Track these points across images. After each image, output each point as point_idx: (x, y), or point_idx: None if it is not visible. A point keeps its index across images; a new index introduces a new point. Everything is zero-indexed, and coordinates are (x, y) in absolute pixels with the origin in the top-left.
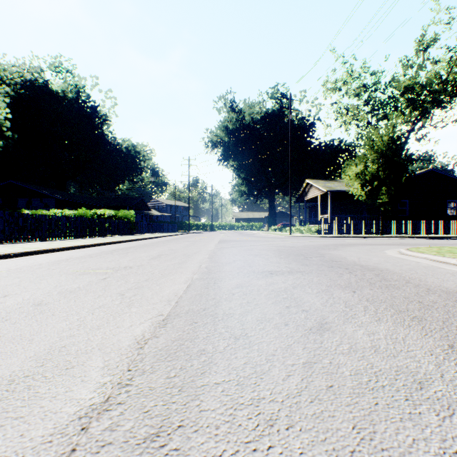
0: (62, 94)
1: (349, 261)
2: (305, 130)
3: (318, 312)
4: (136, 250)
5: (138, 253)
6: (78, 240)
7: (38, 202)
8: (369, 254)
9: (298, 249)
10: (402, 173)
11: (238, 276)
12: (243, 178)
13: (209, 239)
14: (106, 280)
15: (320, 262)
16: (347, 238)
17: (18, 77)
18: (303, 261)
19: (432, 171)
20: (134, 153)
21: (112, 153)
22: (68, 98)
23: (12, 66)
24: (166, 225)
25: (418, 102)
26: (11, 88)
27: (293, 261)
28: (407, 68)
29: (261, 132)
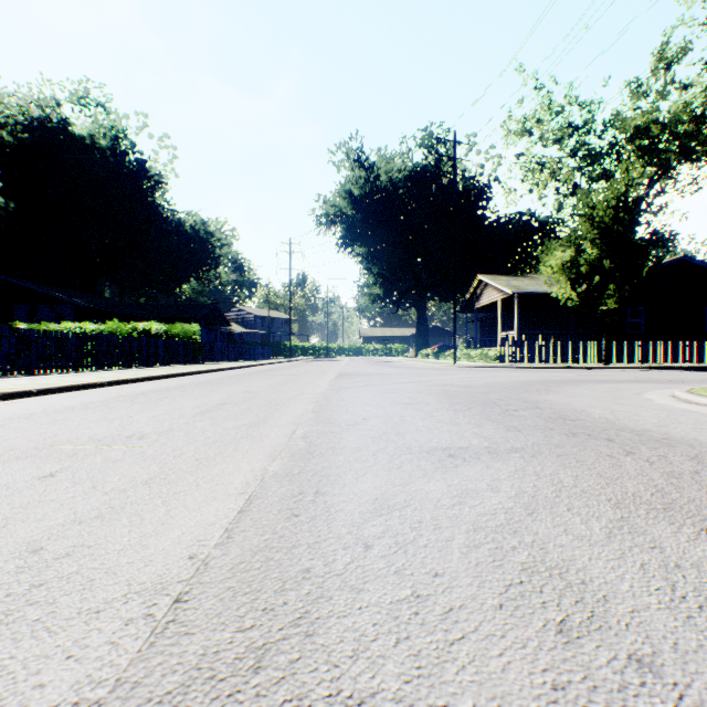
0: (90, 141)
1: (598, 420)
2: (476, 197)
3: (705, 679)
4: (182, 394)
5: (182, 400)
6: (94, 373)
7: (47, 311)
8: (623, 402)
9: (480, 391)
10: (640, 261)
11: (375, 466)
12: (377, 273)
13: (321, 371)
14: (48, 480)
15: (540, 421)
16: (551, 370)
17: (20, 114)
18: (504, 420)
19: (683, 261)
20: (204, 234)
21: (170, 234)
22: (99, 147)
23: (10, 96)
24: (254, 348)
25: (657, 151)
26: (7, 130)
27: (485, 420)
28: (639, 97)
29: (405, 200)
